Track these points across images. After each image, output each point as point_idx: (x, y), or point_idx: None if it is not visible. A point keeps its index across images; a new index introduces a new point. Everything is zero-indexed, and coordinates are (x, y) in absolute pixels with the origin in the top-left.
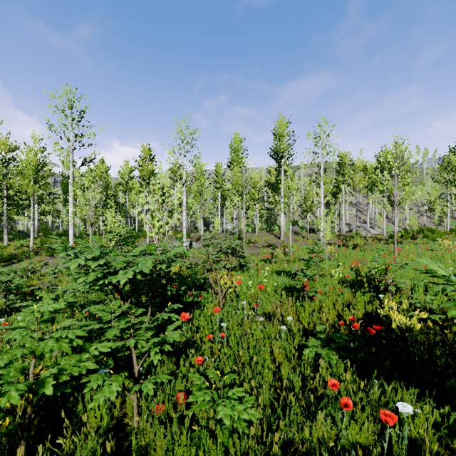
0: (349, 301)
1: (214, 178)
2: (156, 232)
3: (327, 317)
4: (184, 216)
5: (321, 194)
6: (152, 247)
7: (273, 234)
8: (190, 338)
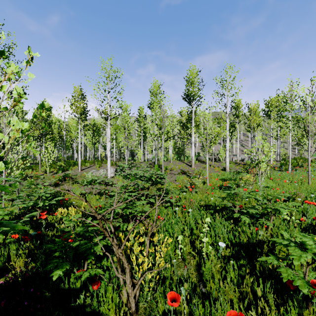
0: None
1: (138, 118)
2: None
3: None
4: (108, 147)
5: (227, 129)
6: None
7: (184, 162)
8: None
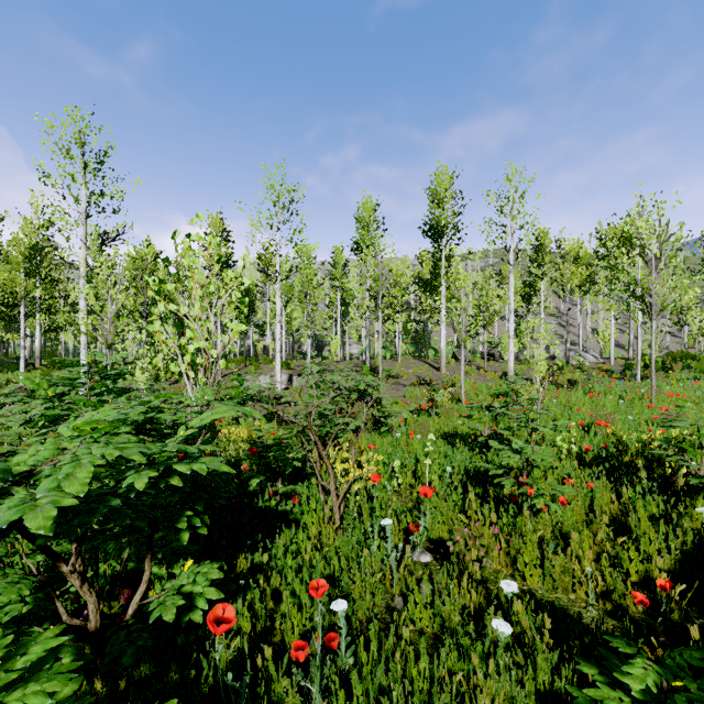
0: (621, 518)
1: (331, 271)
2: (191, 364)
3: (584, 564)
4: (277, 333)
5: (511, 296)
6: (93, 422)
7: (426, 362)
8: (236, 686)
